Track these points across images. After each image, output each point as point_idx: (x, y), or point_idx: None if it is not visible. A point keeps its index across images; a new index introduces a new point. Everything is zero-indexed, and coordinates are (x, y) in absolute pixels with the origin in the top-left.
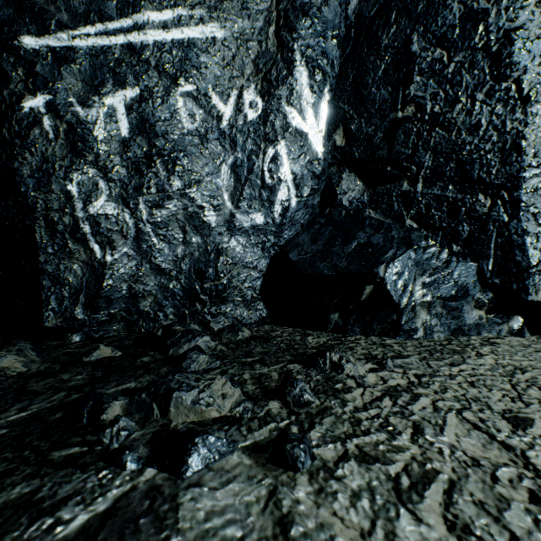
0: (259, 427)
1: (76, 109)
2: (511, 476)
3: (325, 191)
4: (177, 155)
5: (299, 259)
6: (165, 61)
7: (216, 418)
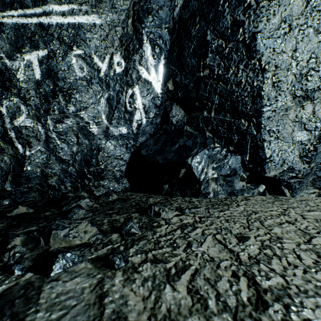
0: (102, 248)
1: (5, 61)
2: (227, 265)
3: (163, 115)
4: (72, 92)
5: (146, 154)
6: (63, 35)
7: (79, 244)
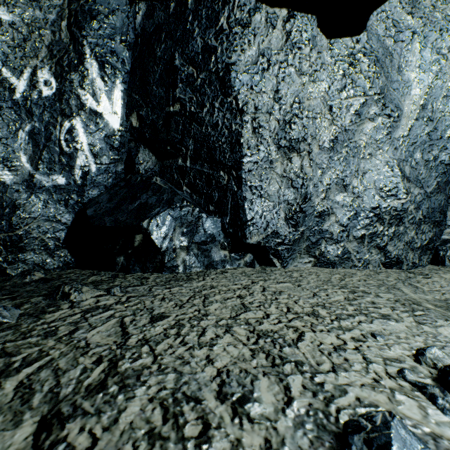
0: None
1: None
2: (100, 350)
3: (127, 161)
4: None
5: (93, 214)
6: None
7: None
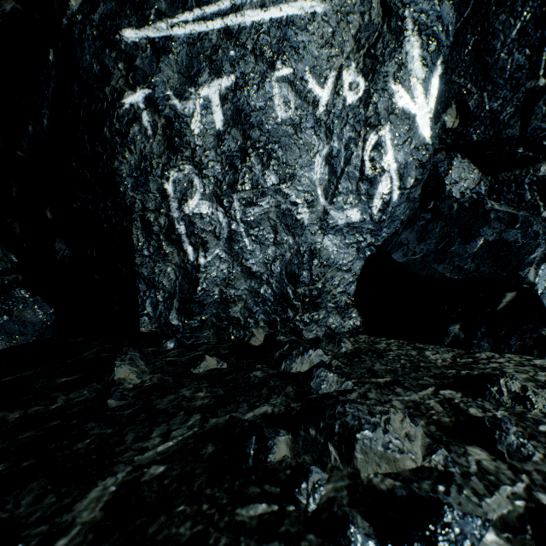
0: (487, 491)
1: (173, 102)
2: None
3: (429, 182)
4: (272, 147)
5: (407, 261)
6: (262, 43)
7: (413, 469)
